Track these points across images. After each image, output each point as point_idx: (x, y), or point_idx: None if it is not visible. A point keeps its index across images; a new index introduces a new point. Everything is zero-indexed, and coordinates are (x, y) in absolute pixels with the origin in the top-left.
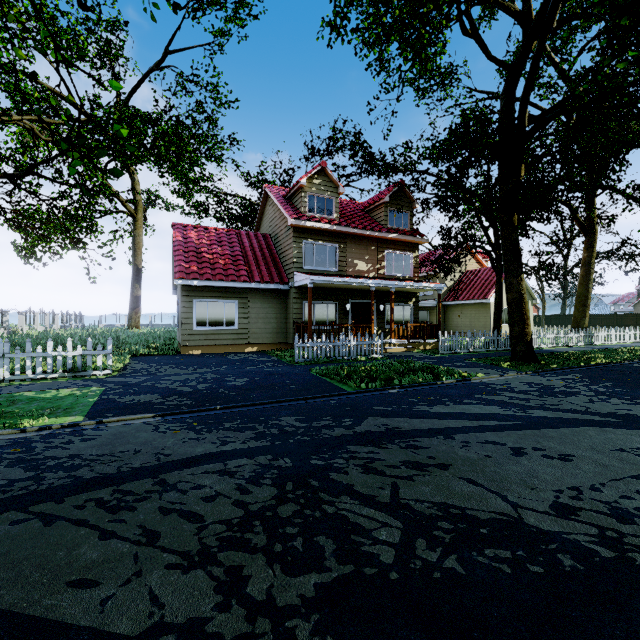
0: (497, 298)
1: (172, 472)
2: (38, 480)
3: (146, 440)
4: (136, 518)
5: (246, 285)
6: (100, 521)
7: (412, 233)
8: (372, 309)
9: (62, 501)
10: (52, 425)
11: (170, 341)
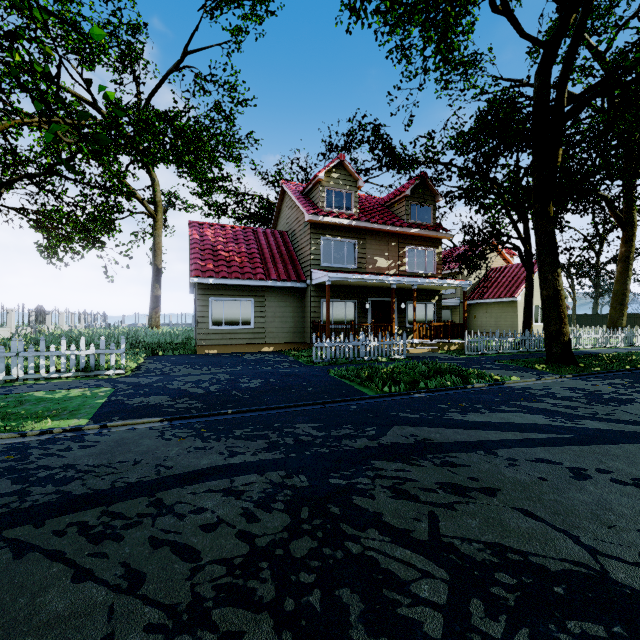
0: (527, 296)
1: (171, 490)
2: (23, 495)
3: (148, 448)
4: (120, 552)
5: (262, 283)
6: (78, 554)
7: (435, 228)
8: (393, 307)
9: (42, 524)
10: (54, 429)
11: (187, 340)
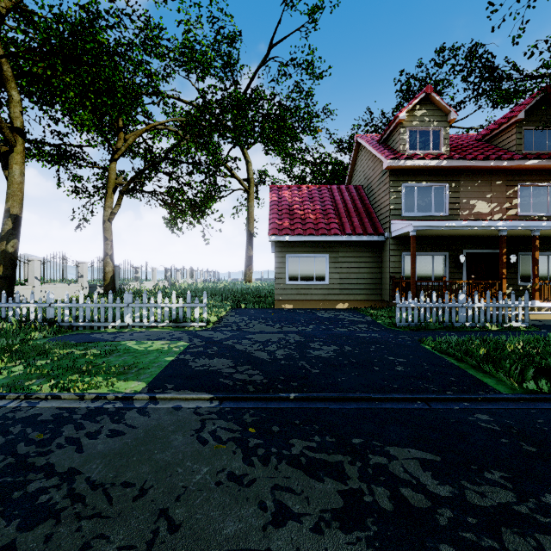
0: None
1: None
2: None
3: (172, 458)
4: None
5: (336, 238)
6: None
7: None
8: (502, 260)
9: None
10: (107, 394)
11: (270, 294)
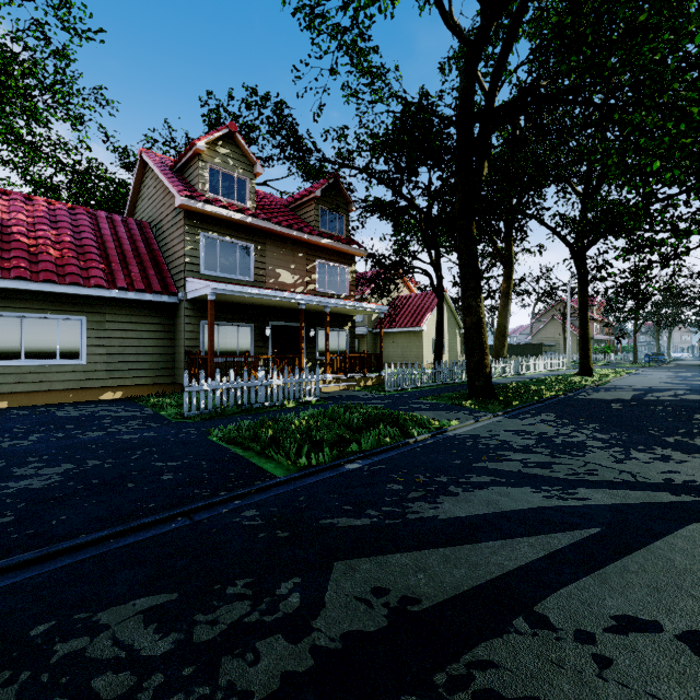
0: (439, 325)
1: None
2: None
3: None
4: None
5: (101, 292)
6: None
7: (349, 242)
8: (302, 334)
9: None
10: None
11: None
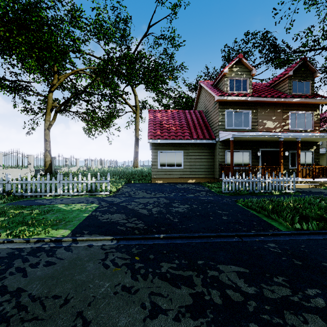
0: None
1: None
2: None
3: (86, 278)
4: None
5: (188, 141)
6: None
7: (313, 96)
8: (281, 154)
9: None
10: (45, 238)
11: (148, 174)
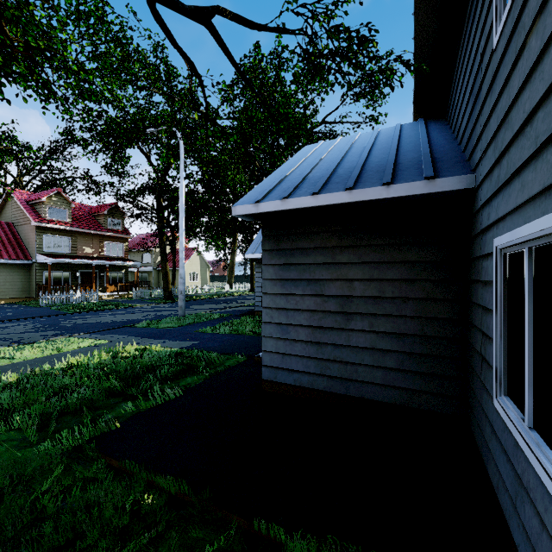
0: (173, 269)
1: (7, 327)
2: None
3: None
4: (7, 330)
5: None
6: None
7: (124, 232)
8: (94, 276)
9: None
10: None
11: None
